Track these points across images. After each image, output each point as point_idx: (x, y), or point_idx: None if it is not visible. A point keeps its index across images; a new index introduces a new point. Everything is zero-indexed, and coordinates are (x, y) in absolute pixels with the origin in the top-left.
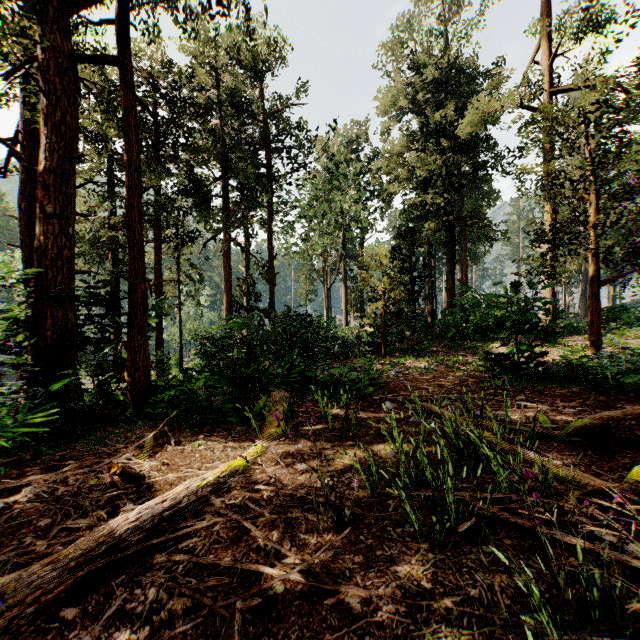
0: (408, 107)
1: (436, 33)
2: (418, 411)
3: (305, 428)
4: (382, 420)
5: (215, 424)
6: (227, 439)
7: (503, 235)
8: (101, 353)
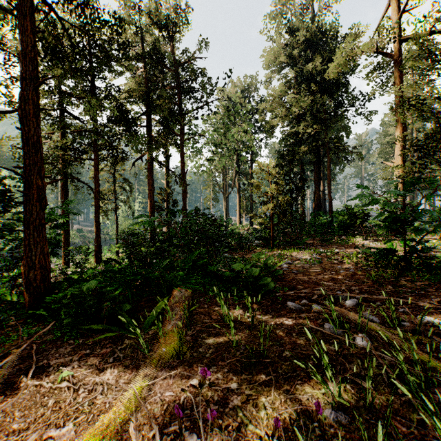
0: (286, 62)
1: (307, 7)
2: (334, 320)
3: (204, 343)
4: (293, 330)
5: (107, 330)
6: (105, 364)
7: (359, 156)
8: (4, 250)
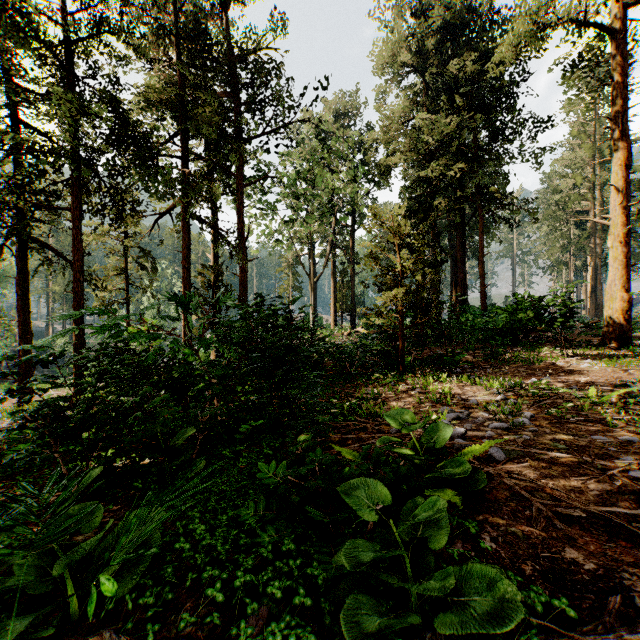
0: (411, 64)
1: None
2: None
3: None
4: None
5: None
6: None
7: (532, 214)
8: None
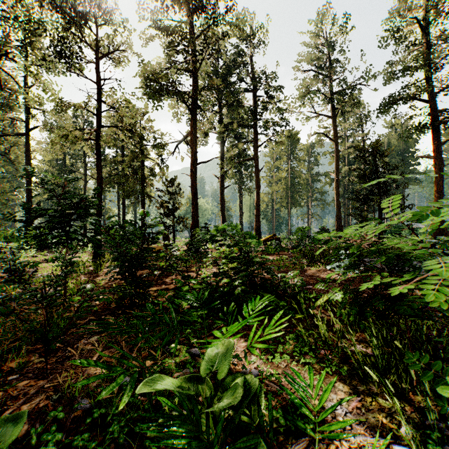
0: None
1: None
2: None
3: None
4: None
5: None
6: None
7: None
8: None
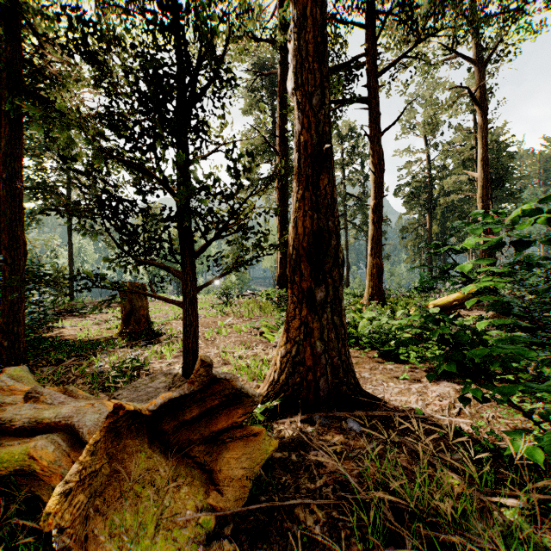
0: None
1: None
2: None
3: None
4: None
5: None
6: None
7: None
8: None
